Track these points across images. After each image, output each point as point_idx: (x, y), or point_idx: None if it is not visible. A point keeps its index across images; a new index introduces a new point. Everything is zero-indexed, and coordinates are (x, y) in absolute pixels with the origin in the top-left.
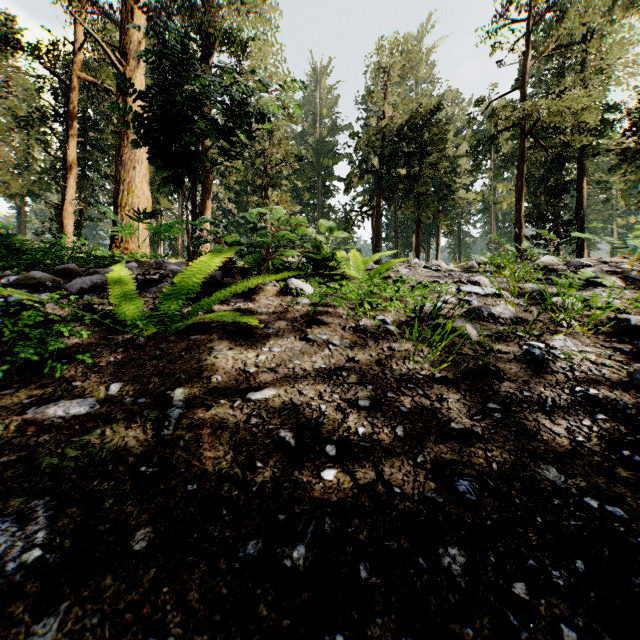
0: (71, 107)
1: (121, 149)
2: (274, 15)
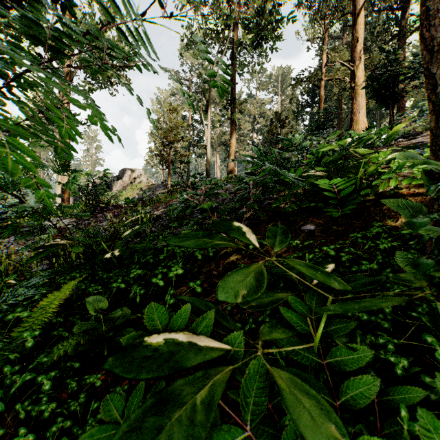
0: (321, 97)
1: (352, 105)
2: None
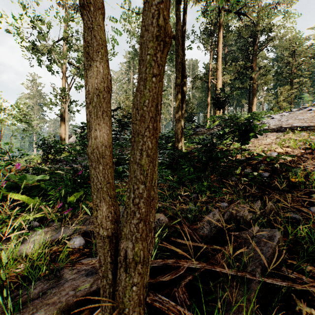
0: (208, 88)
1: None
2: (287, 3)
